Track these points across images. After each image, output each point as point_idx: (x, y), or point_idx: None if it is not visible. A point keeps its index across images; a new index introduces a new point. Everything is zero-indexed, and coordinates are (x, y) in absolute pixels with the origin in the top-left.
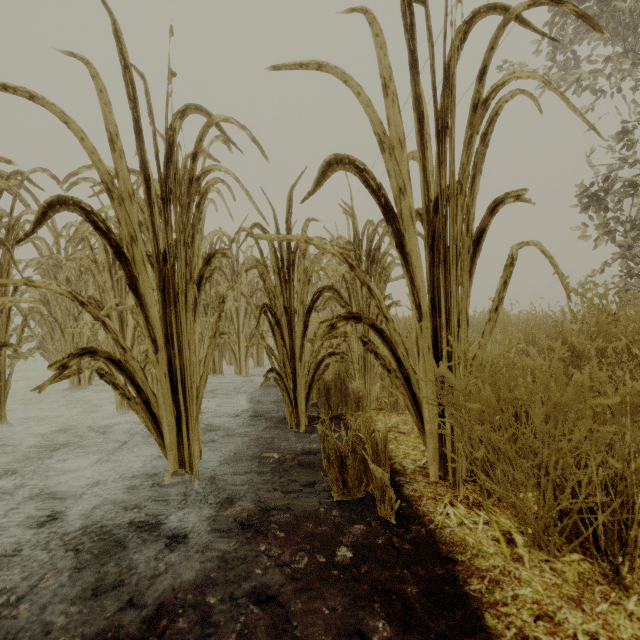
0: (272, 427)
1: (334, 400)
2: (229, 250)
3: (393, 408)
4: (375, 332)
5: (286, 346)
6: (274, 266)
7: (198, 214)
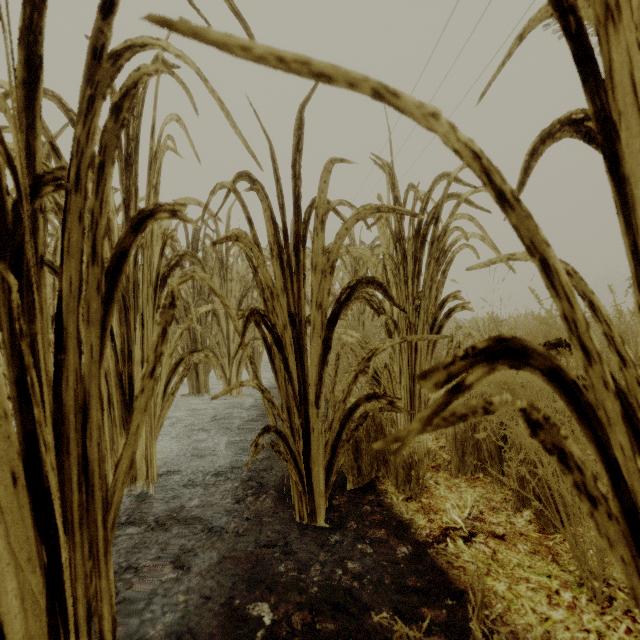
0: (268, 511)
1: (366, 458)
2: (185, 207)
3: (458, 470)
4: (560, 396)
5: (292, 380)
6: (271, 242)
7: (115, 126)
